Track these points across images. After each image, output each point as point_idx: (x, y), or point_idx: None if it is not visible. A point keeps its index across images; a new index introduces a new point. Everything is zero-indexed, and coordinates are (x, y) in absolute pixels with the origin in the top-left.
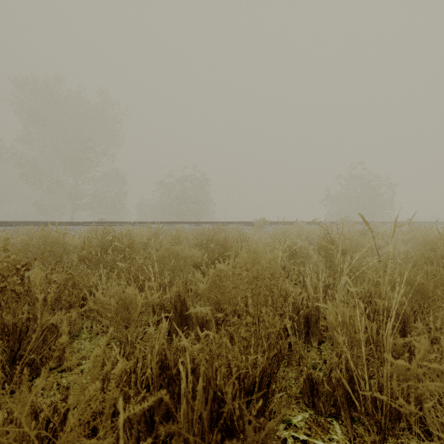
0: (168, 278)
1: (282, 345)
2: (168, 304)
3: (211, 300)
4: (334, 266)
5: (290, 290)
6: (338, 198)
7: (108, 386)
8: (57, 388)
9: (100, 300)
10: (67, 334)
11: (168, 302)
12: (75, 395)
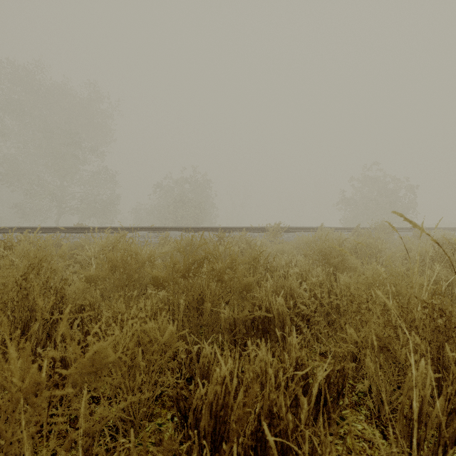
0: None
1: None
2: None
3: None
4: None
5: None
6: (354, 201)
7: None
8: None
9: None
10: None
11: None
12: None
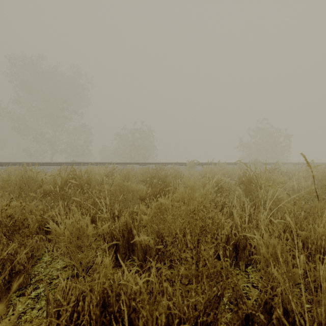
0: (119, 208)
1: (222, 284)
2: (116, 232)
3: (154, 228)
4: (254, 198)
5: (222, 221)
6: (249, 145)
7: (50, 323)
8: (12, 313)
9: (56, 231)
10: (26, 260)
11: (117, 230)
12: (27, 322)
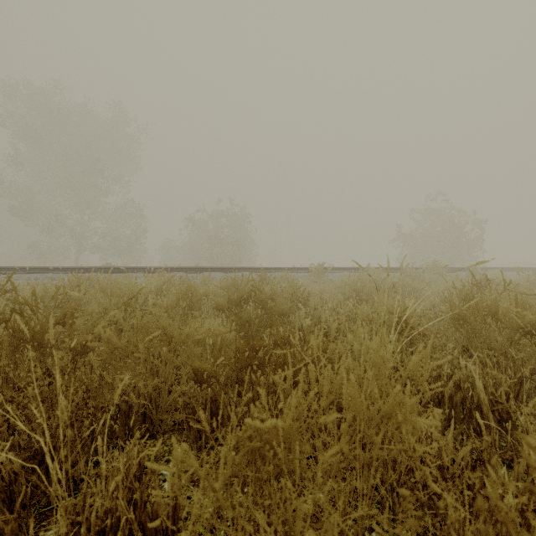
0: (149, 390)
1: None
2: None
3: None
4: (517, 365)
5: None
6: (413, 237)
7: None
8: None
9: None
10: None
11: None
12: None
